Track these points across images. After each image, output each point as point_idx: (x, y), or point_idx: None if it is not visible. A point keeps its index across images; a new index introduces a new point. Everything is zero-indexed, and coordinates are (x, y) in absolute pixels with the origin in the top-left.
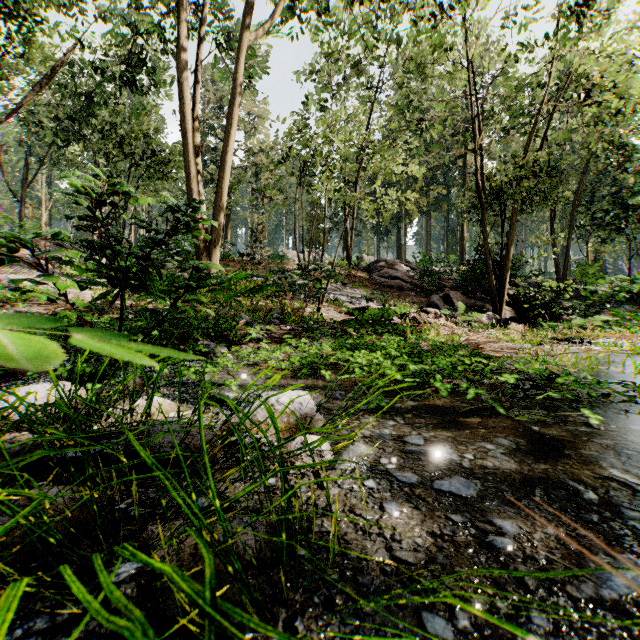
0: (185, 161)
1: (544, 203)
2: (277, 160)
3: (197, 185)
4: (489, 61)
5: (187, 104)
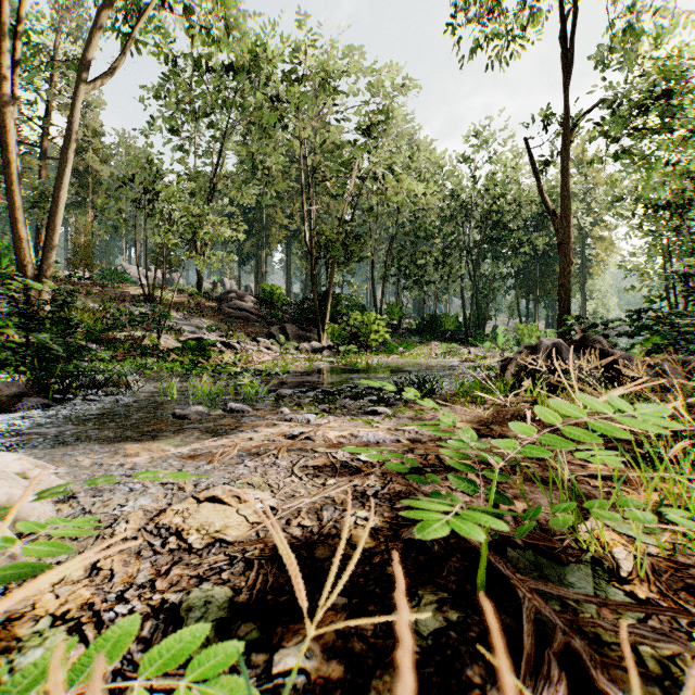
0: (9, 190)
1: (357, 259)
2: (116, 179)
3: (24, 215)
4: (323, 135)
5: (12, 134)
